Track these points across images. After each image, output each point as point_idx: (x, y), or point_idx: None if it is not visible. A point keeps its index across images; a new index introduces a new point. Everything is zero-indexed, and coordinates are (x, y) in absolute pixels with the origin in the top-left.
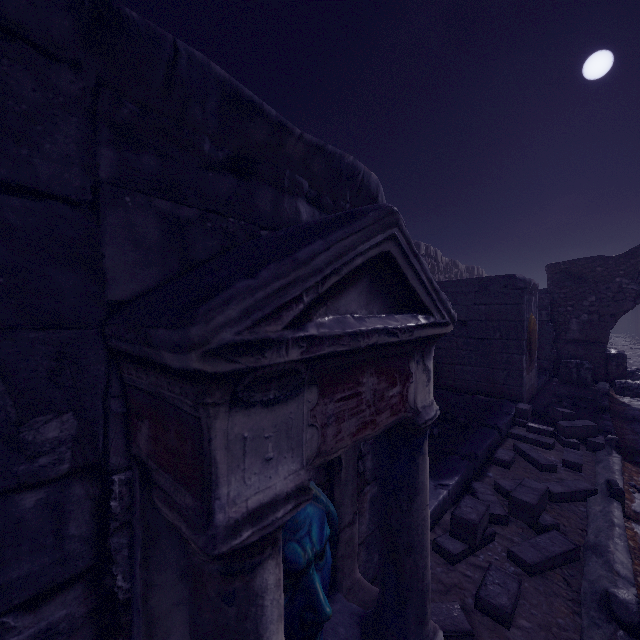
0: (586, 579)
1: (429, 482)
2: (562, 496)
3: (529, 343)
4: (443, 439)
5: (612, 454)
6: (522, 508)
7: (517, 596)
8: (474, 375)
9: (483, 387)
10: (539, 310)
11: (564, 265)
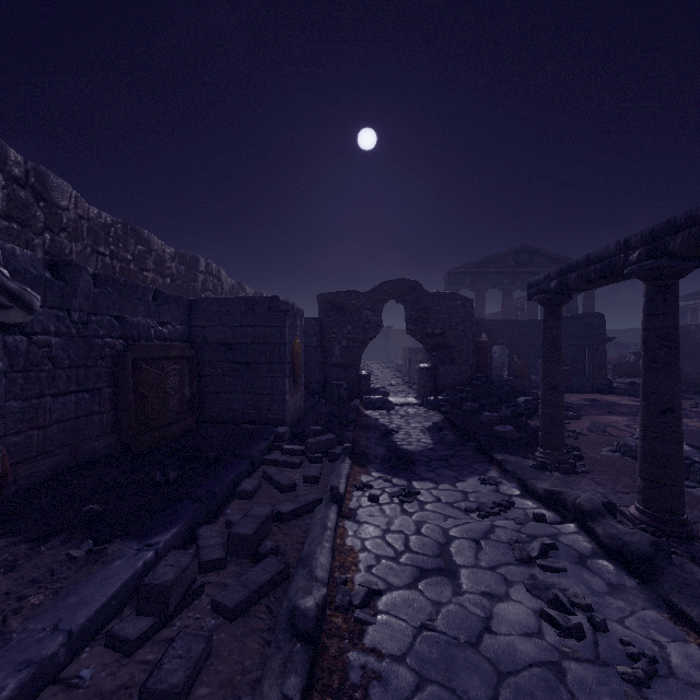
0: (288, 598)
1: (132, 547)
2: (292, 514)
3: (293, 366)
4: (181, 483)
5: (345, 461)
6: (240, 543)
7: (200, 660)
8: (241, 403)
9: (249, 415)
10: (311, 336)
11: (330, 296)
